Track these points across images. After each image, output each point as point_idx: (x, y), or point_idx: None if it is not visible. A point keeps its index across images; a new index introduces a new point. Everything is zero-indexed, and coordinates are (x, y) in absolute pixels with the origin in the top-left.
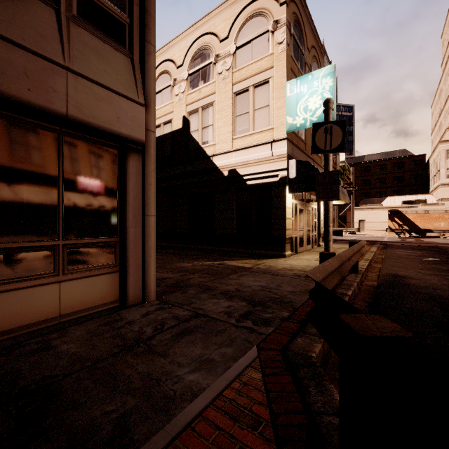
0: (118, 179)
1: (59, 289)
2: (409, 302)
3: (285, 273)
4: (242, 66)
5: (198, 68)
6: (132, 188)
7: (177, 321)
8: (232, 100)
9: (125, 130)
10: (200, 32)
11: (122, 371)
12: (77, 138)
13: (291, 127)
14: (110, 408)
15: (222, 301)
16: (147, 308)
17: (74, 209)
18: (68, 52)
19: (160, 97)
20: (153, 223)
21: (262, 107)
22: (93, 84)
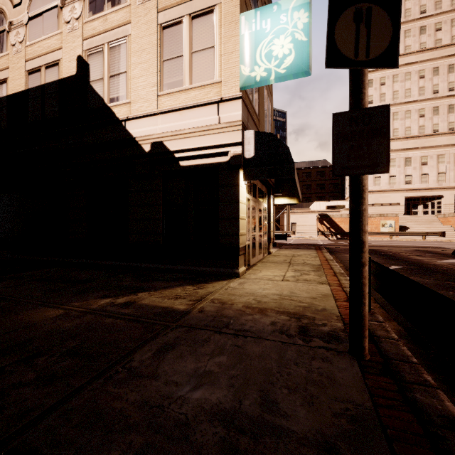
0: None
1: None
2: None
3: (258, 327)
4: None
5: None
6: None
7: None
8: (157, 36)
9: None
10: None
11: None
12: None
13: (247, 81)
14: None
15: None
16: None
17: None
18: None
19: (39, 24)
20: None
21: (203, 49)
22: None
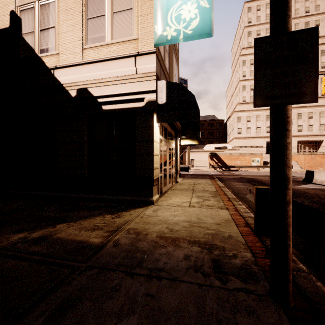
0: None
1: None
2: None
3: (172, 263)
4: None
5: None
6: None
7: None
8: None
9: None
10: None
11: None
12: None
13: (160, 39)
14: None
15: None
16: None
17: None
18: None
19: None
20: None
21: (122, 10)
22: None
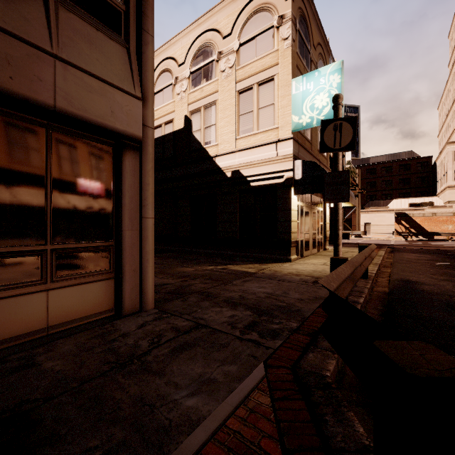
0: (113, 179)
1: (47, 298)
2: (425, 310)
3: (292, 279)
4: (246, 63)
5: (201, 66)
6: (128, 188)
7: (176, 333)
8: (235, 99)
9: (121, 126)
10: (203, 29)
11: (111, 394)
12: (67, 133)
13: (297, 126)
14: (93, 443)
15: (225, 310)
16: (144, 318)
17: (63, 210)
18: (56, 38)
19: (161, 97)
20: (151, 226)
21: (266, 106)
22: (84, 74)
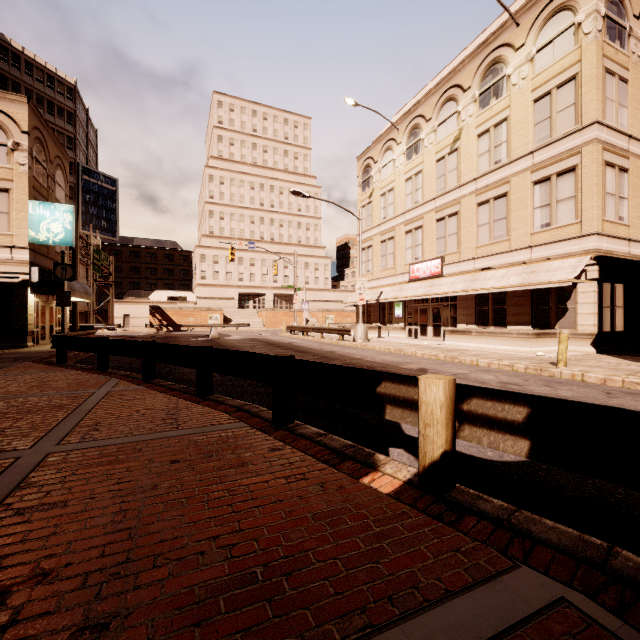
0: None
1: None
2: None
3: (33, 352)
4: None
5: None
6: None
7: None
8: None
9: None
10: None
11: None
12: None
13: (34, 240)
14: None
15: None
16: None
17: None
18: None
19: None
20: None
21: None
22: None
